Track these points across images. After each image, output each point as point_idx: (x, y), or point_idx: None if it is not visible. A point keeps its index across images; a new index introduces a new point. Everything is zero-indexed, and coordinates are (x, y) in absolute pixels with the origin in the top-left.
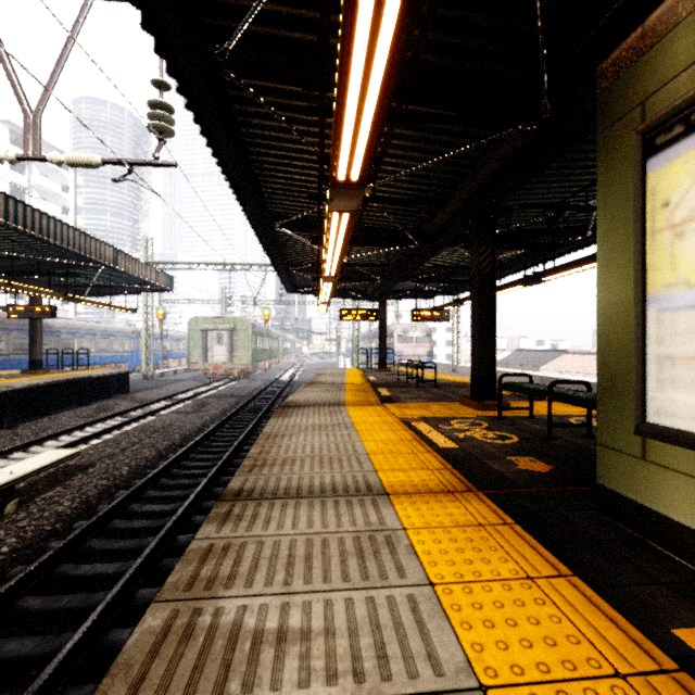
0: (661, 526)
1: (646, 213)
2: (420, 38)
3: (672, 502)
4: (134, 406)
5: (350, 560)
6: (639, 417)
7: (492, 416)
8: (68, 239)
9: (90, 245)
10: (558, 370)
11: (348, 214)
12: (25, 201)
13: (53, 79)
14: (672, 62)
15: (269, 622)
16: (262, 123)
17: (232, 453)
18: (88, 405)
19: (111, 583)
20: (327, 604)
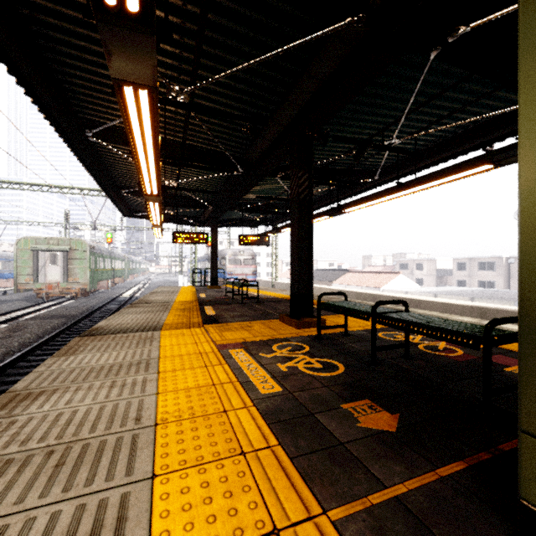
0: None
1: None
2: None
3: None
4: None
5: None
6: None
7: (311, 335)
8: None
9: None
10: (344, 284)
11: (145, 94)
12: None
13: None
14: None
15: None
16: None
17: None
18: None
19: None
20: None
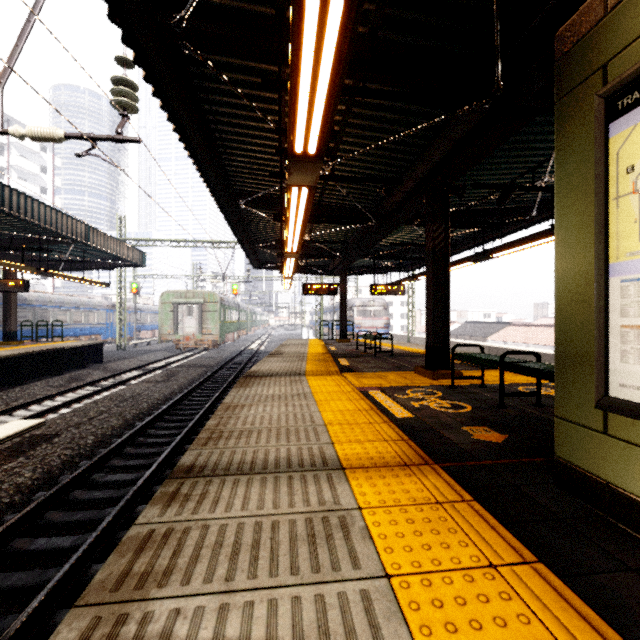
0: (625, 504)
1: (609, 179)
2: (377, 12)
3: (637, 479)
4: (105, 376)
5: (300, 548)
6: (601, 390)
7: (445, 385)
8: (39, 215)
9: (62, 221)
10: (503, 341)
11: (306, 189)
12: (4, 181)
13: (15, 53)
14: (637, 20)
15: (203, 631)
16: (223, 100)
17: (198, 421)
18: (61, 375)
19: (66, 558)
20: (271, 605)
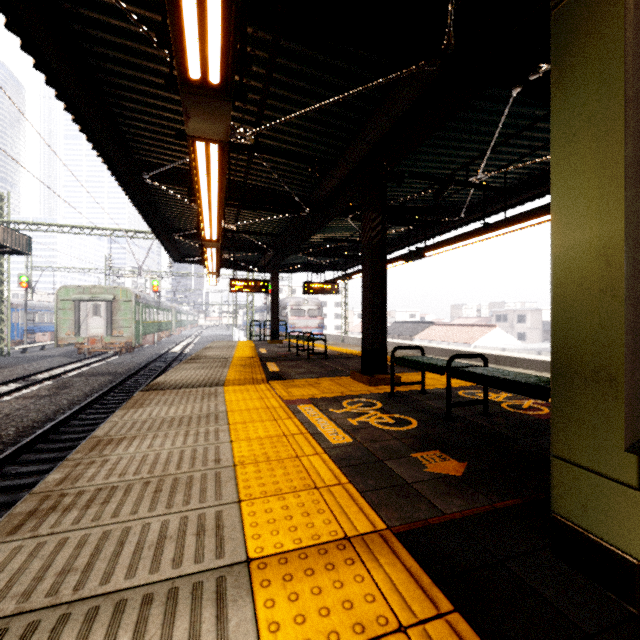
0: None
1: None
2: None
3: None
4: None
5: None
6: None
7: (384, 392)
8: None
9: None
10: (428, 339)
11: (216, 147)
12: None
13: None
14: None
15: None
16: (101, 19)
17: None
18: None
19: None
20: None
